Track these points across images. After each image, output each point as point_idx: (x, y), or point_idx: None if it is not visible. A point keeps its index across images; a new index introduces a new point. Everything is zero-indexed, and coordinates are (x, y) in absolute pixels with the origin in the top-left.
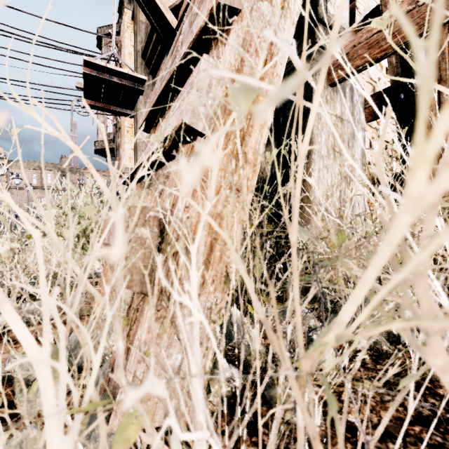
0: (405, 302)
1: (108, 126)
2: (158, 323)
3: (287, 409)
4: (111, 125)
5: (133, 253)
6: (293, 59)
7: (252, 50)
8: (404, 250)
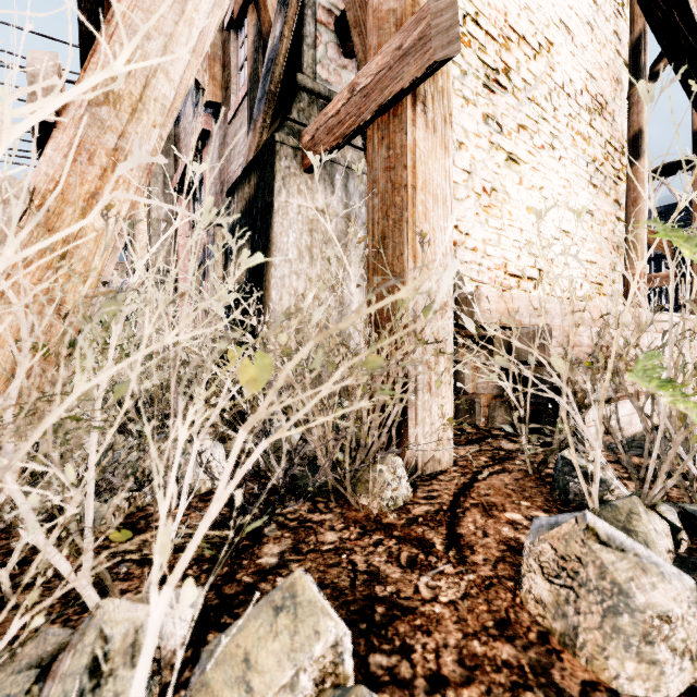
0: None
1: None
2: None
3: None
4: None
5: None
6: None
7: (84, 158)
8: None
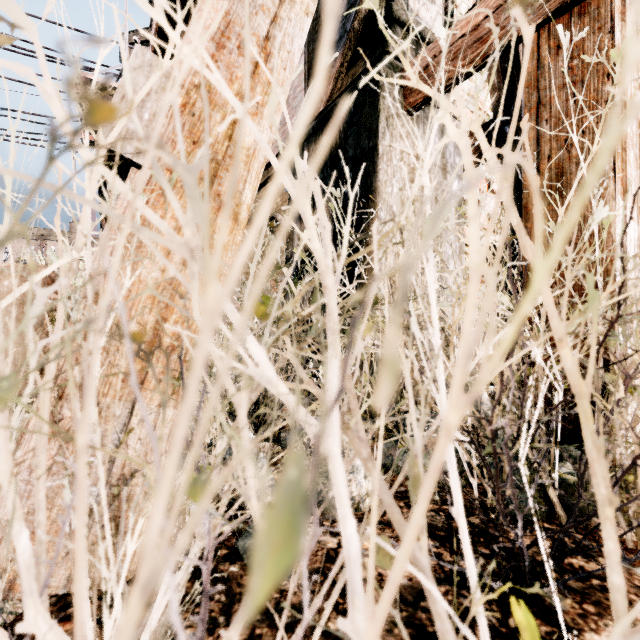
0: (85, 356)
1: None
2: (55, 440)
3: None
4: None
5: (6, 335)
6: (47, 6)
7: (233, 45)
8: (102, 278)
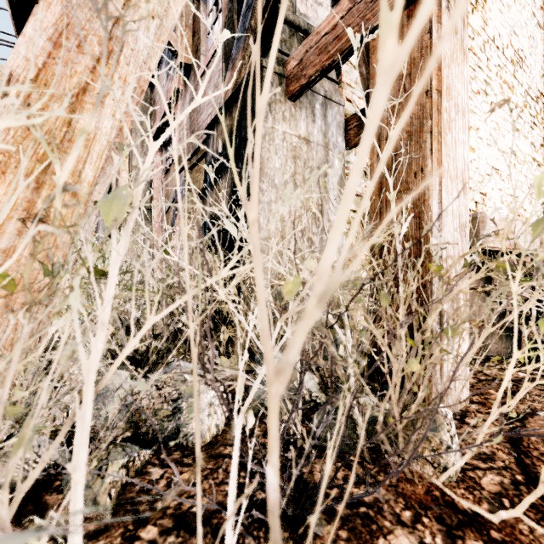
0: None
1: None
2: None
3: None
4: None
5: None
6: None
7: (72, 44)
8: None
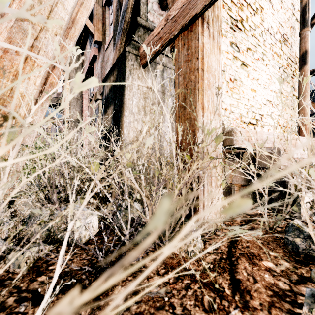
0: None
1: (59, 87)
2: None
3: (11, 264)
4: (61, 86)
5: None
6: None
7: (13, 51)
8: None
